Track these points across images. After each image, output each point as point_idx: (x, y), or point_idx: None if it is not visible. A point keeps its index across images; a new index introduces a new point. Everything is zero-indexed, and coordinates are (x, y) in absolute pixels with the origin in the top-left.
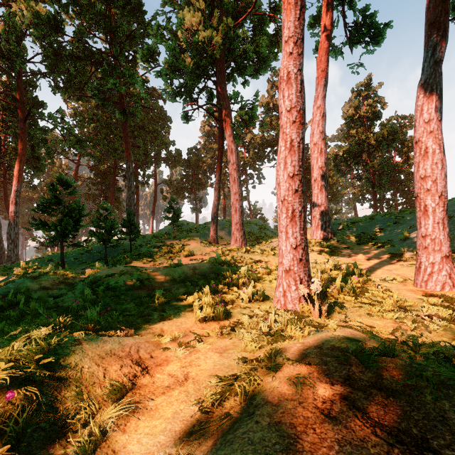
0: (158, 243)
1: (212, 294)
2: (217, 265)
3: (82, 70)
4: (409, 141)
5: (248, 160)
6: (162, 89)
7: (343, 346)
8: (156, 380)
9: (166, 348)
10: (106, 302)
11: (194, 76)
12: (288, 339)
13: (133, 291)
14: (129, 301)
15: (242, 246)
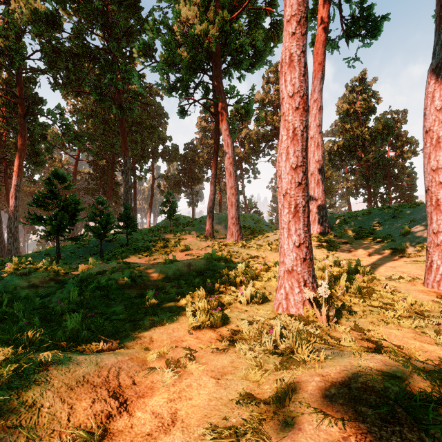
0: (154, 237)
1: (208, 295)
2: (213, 261)
3: (80, 66)
4: (403, 135)
5: (243, 155)
6: (158, 84)
7: (379, 386)
8: (135, 423)
9: (152, 368)
10: (94, 303)
11: (190, 70)
12: (301, 365)
13: (124, 290)
14: (119, 302)
15: (238, 240)
